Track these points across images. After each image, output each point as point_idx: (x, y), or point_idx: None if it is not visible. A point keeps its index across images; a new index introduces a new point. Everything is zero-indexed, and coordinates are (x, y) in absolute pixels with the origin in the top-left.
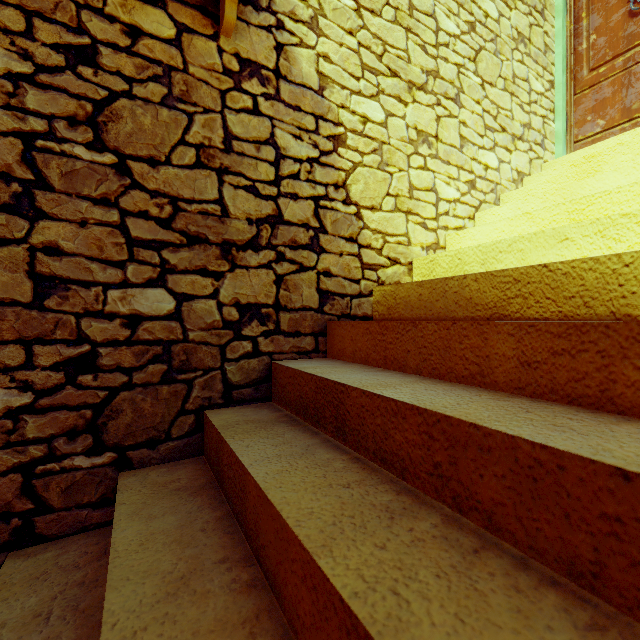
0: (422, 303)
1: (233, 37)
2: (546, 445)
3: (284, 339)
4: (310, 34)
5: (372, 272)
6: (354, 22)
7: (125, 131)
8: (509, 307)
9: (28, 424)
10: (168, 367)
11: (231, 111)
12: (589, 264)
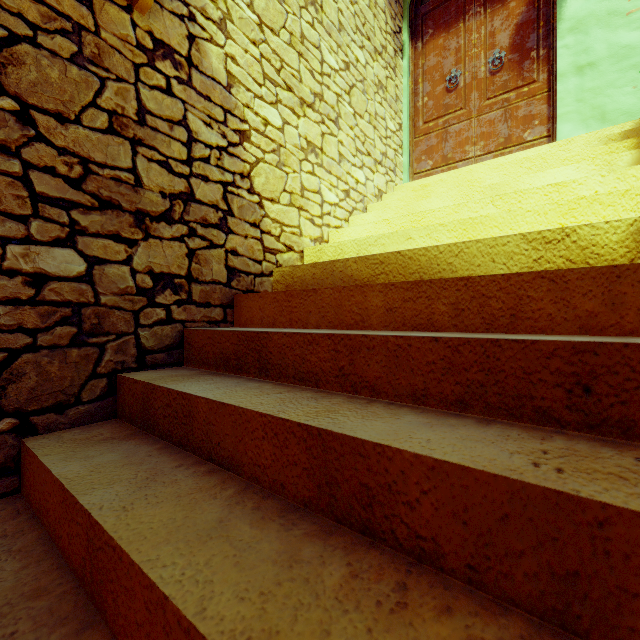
0: (315, 281)
1: (147, 15)
2: (403, 335)
3: (196, 309)
4: (219, 34)
5: (272, 255)
6: (257, 35)
7: (28, 79)
8: (377, 281)
9: None
10: (78, 330)
11: (145, 86)
12: (423, 252)
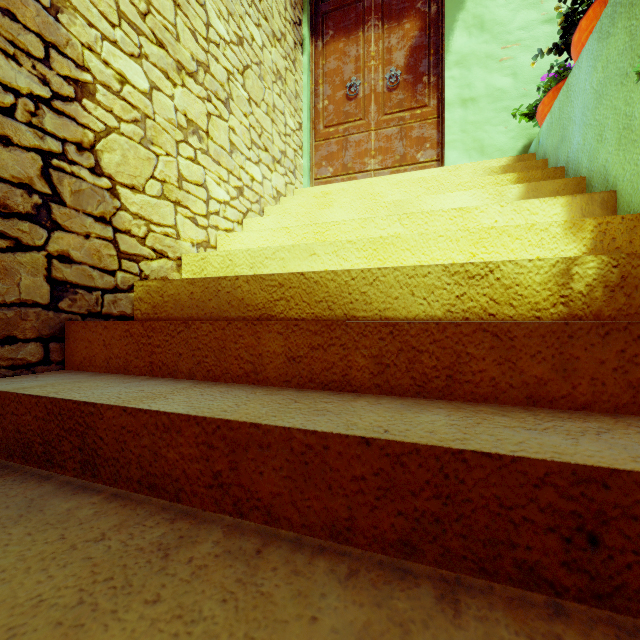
0: (194, 302)
1: None
2: (315, 430)
3: None
4: None
5: (133, 263)
6: None
7: None
8: (275, 308)
9: None
10: None
11: None
12: (331, 276)
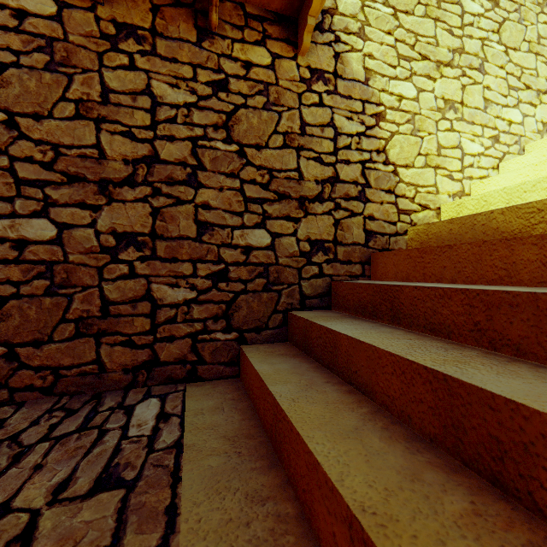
0: (452, 236)
1: (306, 55)
2: None
3: (340, 266)
4: (358, 41)
5: (406, 216)
6: (392, 24)
7: (243, 129)
8: (533, 232)
9: (194, 310)
10: (267, 281)
11: (305, 106)
12: None
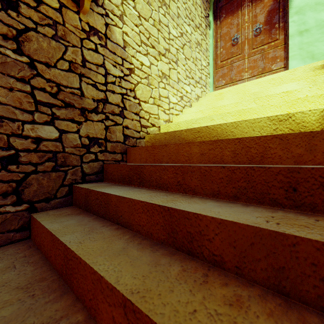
0: (166, 141)
1: (86, 15)
2: (208, 165)
3: (109, 154)
4: (120, 22)
5: (145, 129)
6: (138, 21)
7: (33, 47)
8: (196, 141)
9: None
10: (55, 164)
11: (85, 48)
12: (219, 126)
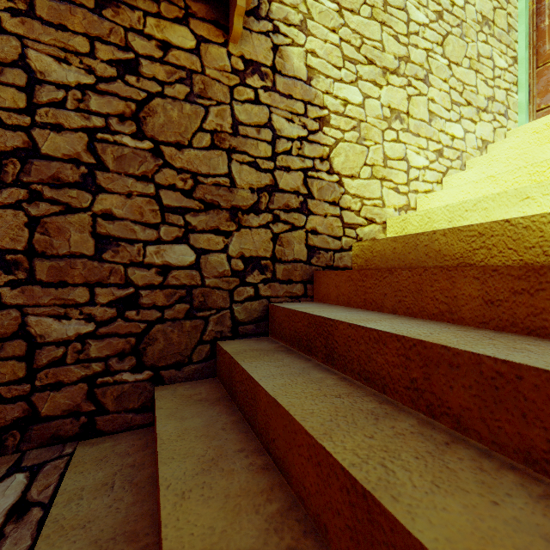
0: (396, 255)
1: (239, 43)
2: (506, 360)
3: (279, 286)
4: (300, 35)
5: (351, 230)
6: (336, 21)
7: (159, 123)
8: (474, 257)
9: (91, 346)
10: (190, 306)
11: (237, 102)
12: (548, 218)
